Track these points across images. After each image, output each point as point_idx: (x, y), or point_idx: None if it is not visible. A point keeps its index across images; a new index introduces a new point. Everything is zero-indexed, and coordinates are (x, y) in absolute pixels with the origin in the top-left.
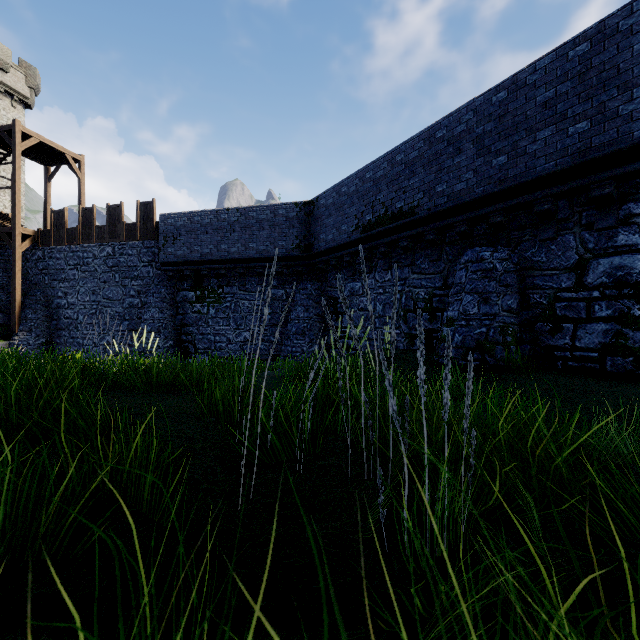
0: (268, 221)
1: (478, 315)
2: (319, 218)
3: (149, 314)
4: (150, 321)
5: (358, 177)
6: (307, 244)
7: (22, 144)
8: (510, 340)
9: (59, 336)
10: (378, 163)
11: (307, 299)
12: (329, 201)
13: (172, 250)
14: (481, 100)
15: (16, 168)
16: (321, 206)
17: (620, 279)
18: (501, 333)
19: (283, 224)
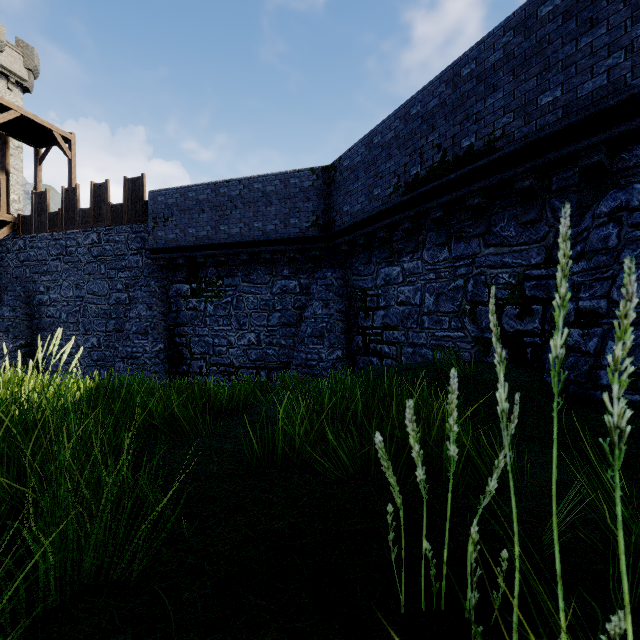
0: (277, 193)
1: None
2: (342, 185)
3: (135, 311)
4: (136, 320)
5: (398, 117)
6: (326, 221)
7: None
8: None
9: (41, 337)
10: (430, 88)
11: (326, 291)
12: (356, 160)
13: (163, 234)
14: None
15: None
16: (345, 169)
17: None
18: None
19: (296, 196)
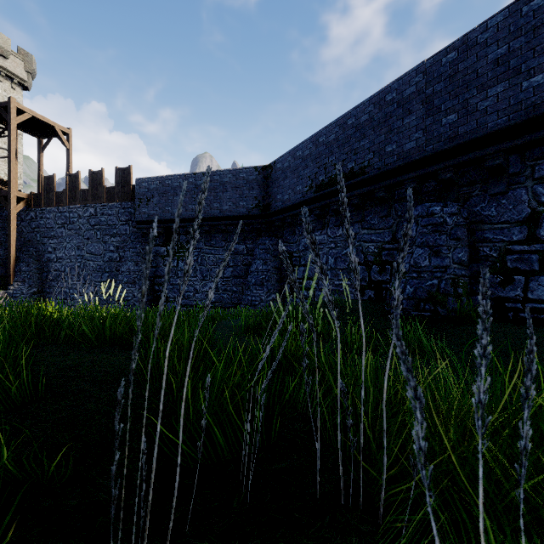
0: (230, 184)
1: (429, 267)
2: (276, 180)
3: (126, 267)
4: (126, 273)
5: (312, 141)
6: (265, 204)
7: (17, 118)
8: (461, 292)
9: (49, 286)
10: (330, 128)
11: (265, 253)
12: (285, 165)
13: (146, 210)
14: (431, 62)
15: (11, 139)
16: (278, 169)
17: None
18: (452, 285)
19: (244, 186)
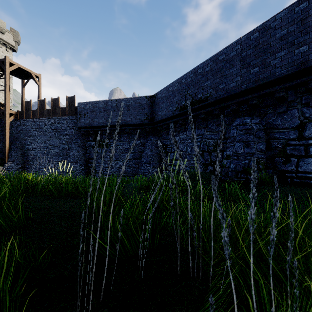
0: (132, 106)
1: (243, 153)
2: (157, 104)
3: (72, 153)
4: (72, 156)
5: (178, 82)
6: (151, 117)
7: (9, 68)
8: (261, 167)
9: (28, 164)
10: (188, 74)
11: (151, 145)
12: (163, 95)
13: (83, 121)
14: (244, 38)
15: (6, 80)
16: (158, 98)
17: None
18: (256, 163)
19: (139, 107)
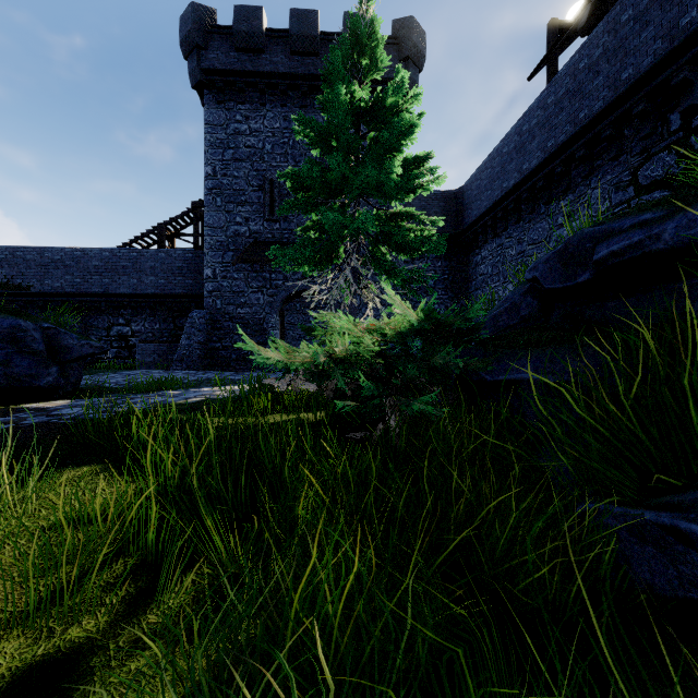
0: None
1: None
2: None
3: None
4: None
5: None
6: None
7: None
8: None
9: None
10: None
11: None
12: None
13: None
14: (69, 250)
15: None
16: None
17: (120, 334)
18: None
19: None
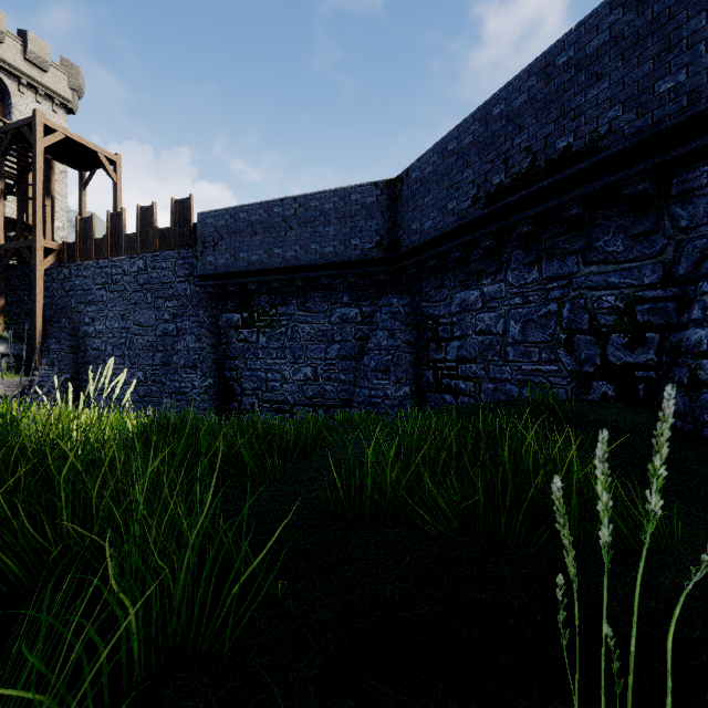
0: (336, 212)
1: None
2: (410, 199)
3: (183, 343)
4: (184, 352)
5: (477, 119)
6: (392, 241)
7: (44, 139)
8: None
9: (86, 371)
10: (517, 83)
11: (392, 320)
12: (426, 170)
13: (212, 259)
14: None
15: (37, 168)
16: (413, 181)
17: None
18: None
19: (357, 214)
